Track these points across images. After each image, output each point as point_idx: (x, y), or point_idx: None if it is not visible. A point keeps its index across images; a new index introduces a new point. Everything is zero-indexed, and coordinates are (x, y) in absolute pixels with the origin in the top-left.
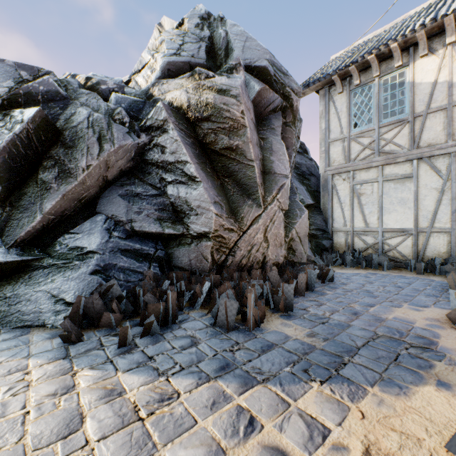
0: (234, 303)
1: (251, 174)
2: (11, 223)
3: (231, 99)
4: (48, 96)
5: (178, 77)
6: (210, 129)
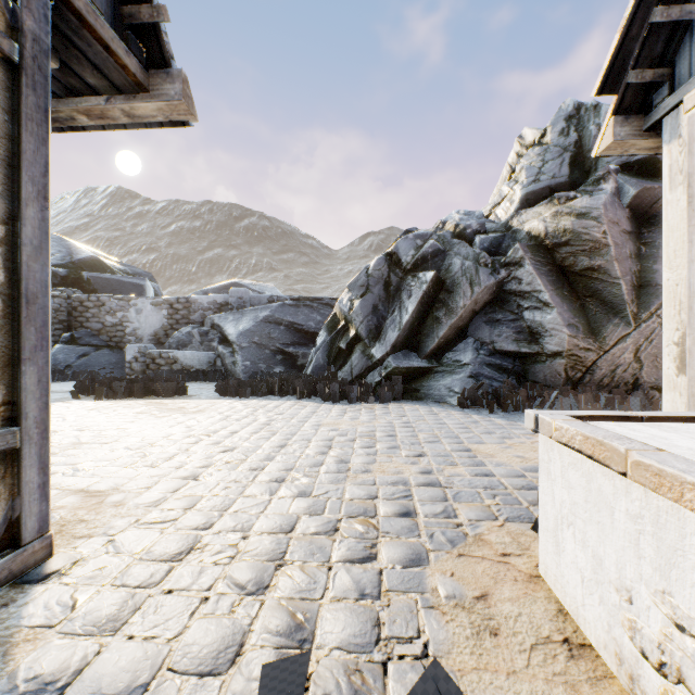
0: (567, 400)
1: (616, 292)
2: (420, 345)
3: (590, 222)
4: (433, 254)
5: (537, 202)
6: (568, 253)
